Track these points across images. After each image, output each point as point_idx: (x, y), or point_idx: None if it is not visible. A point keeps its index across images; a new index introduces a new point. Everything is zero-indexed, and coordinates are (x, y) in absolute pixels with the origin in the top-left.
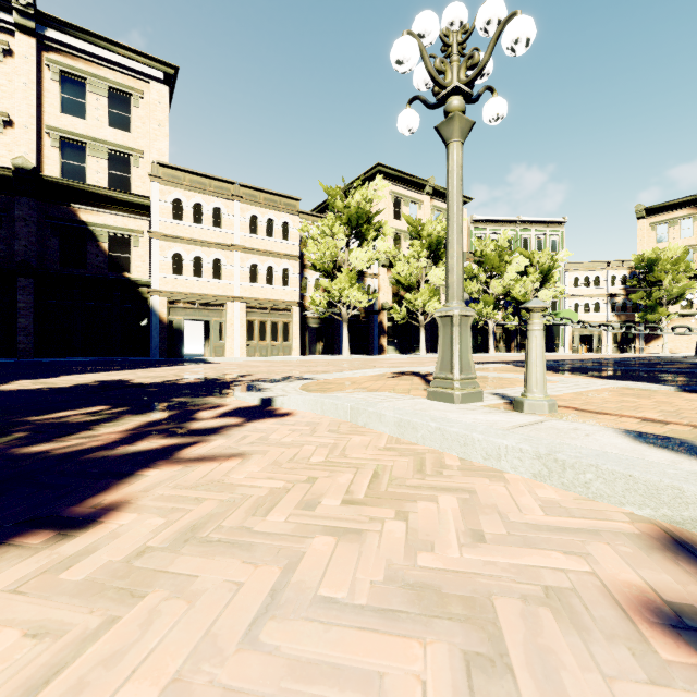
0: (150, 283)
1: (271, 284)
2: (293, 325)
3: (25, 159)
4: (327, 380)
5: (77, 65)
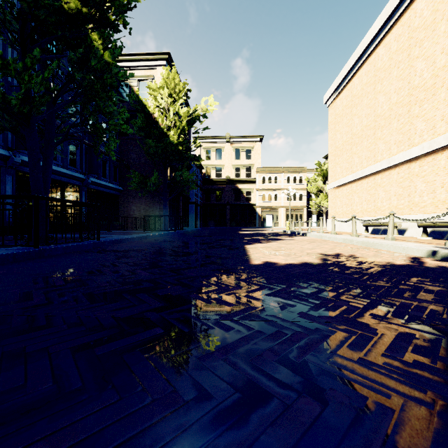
0: (256, 204)
1: (295, 200)
2: (304, 215)
3: (228, 176)
4: None
5: (238, 145)
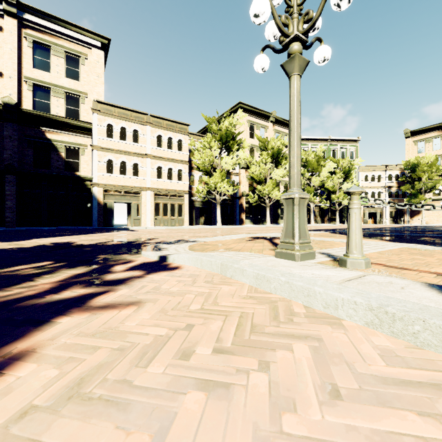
0: (92, 179)
1: (171, 179)
2: (185, 205)
3: (10, 98)
4: (206, 242)
5: (45, 37)
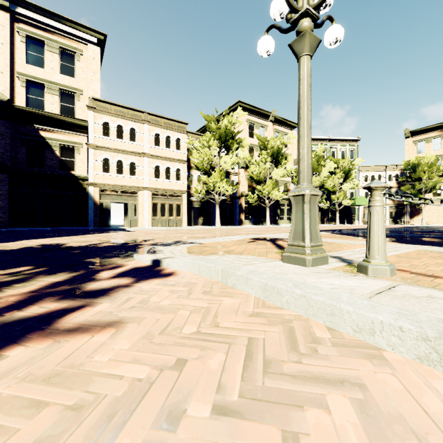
0: (88, 178)
1: (169, 179)
2: (183, 206)
3: (2, 94)
4: (204, 244)
5: (38, 32)
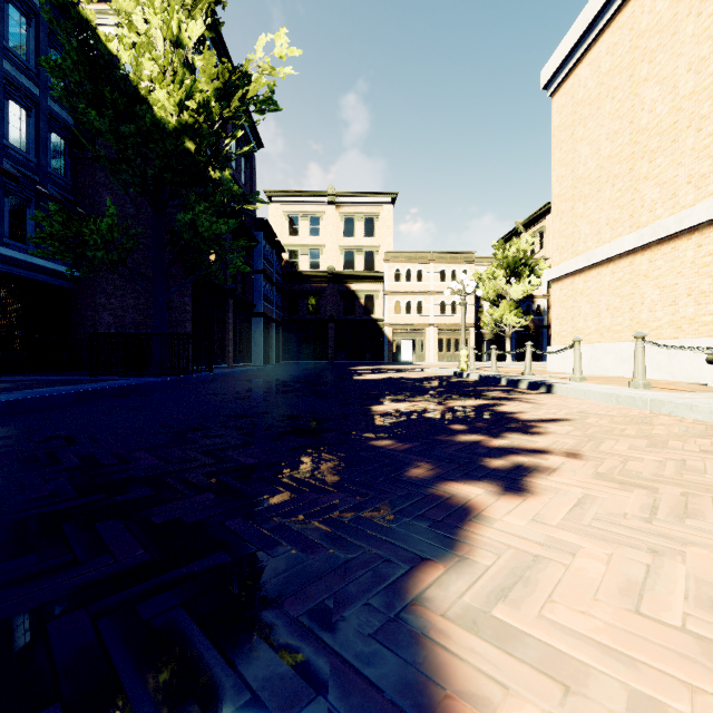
0: (384, 320)
1: (454, 313)
2: (470, 340)
3: (332, 266)
4: None
5: (351, 210)
